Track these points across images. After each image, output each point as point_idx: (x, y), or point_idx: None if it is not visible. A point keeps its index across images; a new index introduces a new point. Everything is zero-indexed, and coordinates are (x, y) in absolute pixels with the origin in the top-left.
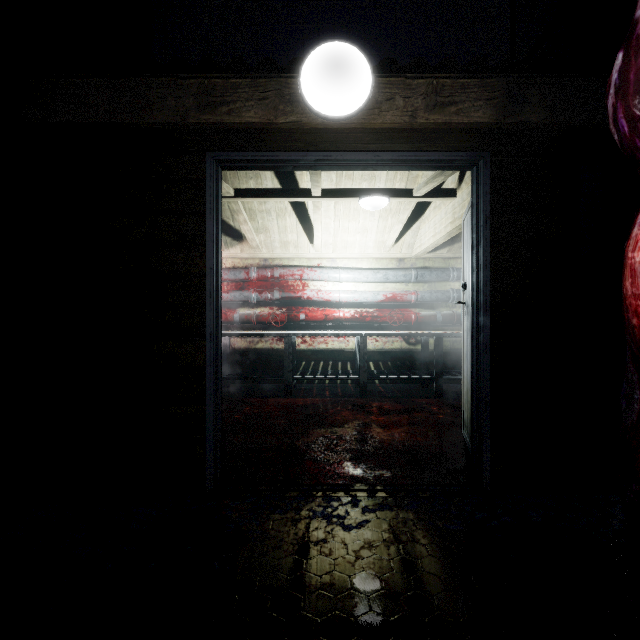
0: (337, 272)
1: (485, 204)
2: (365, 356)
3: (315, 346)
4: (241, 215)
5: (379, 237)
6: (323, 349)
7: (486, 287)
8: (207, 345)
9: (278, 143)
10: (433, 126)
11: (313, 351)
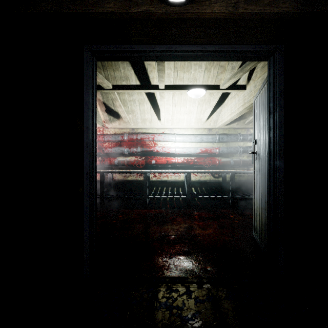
0: (173, 136)
1: (280, 82)
2: (190, 184)
3: (161, 178)
4: (117, 102)
5: (198, 116)
6: (165, 180)
7: (281, 140)
8: (84, 181)
9: (134, 37)
10: (250, 16)
11: (160, 181)
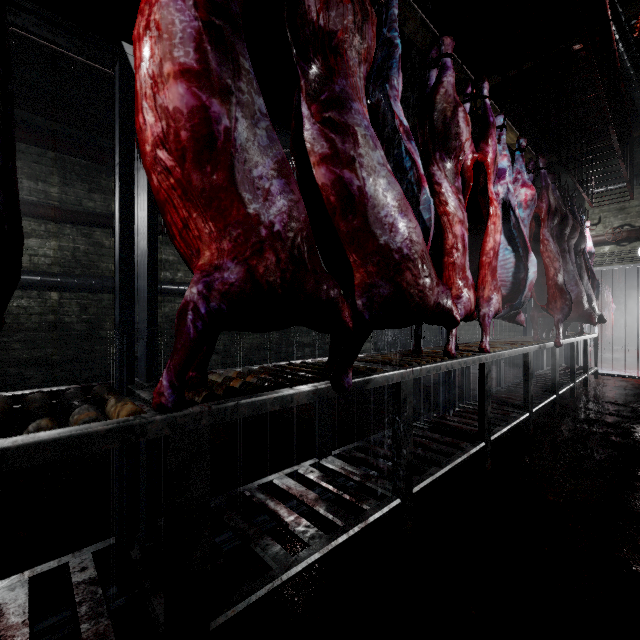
0: None
1: None
2: None
3: None
4: None
5: None
6: None
7: None
8: (636, 324)
9: None
10: None
11: None
